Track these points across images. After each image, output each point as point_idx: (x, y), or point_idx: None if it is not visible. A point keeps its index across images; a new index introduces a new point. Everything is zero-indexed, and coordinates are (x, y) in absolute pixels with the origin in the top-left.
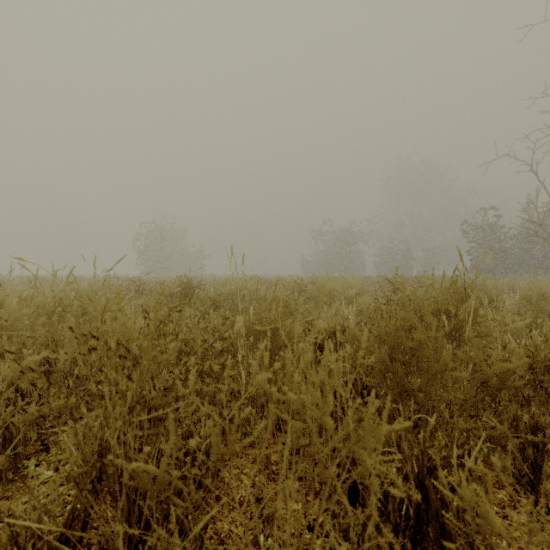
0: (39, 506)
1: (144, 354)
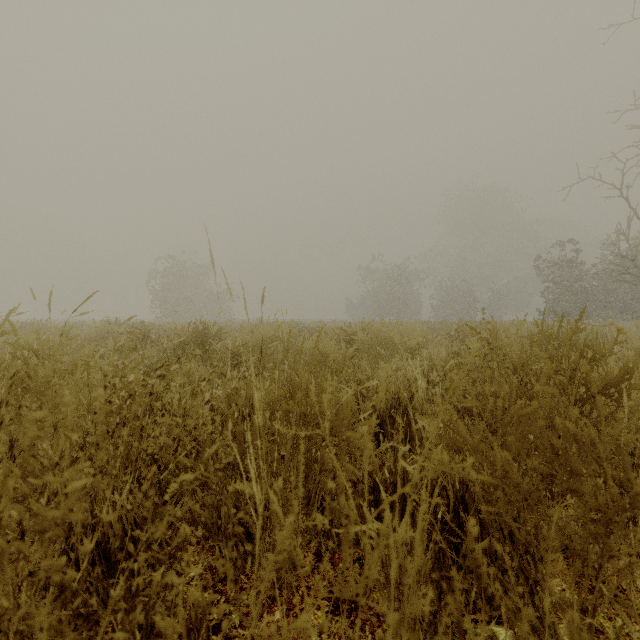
0: None
1: None
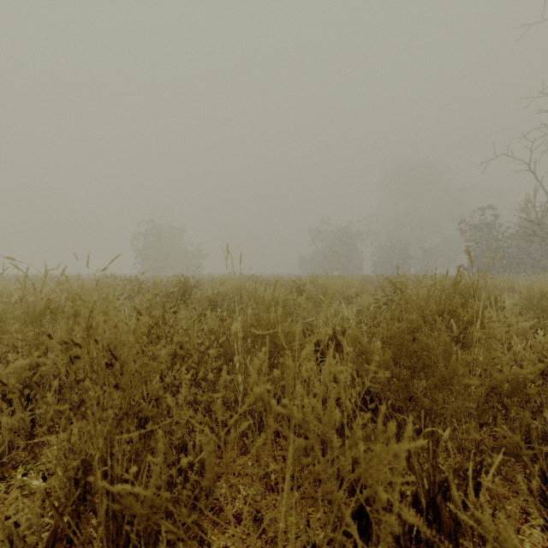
0: (22, 522)
1: (124, 369)
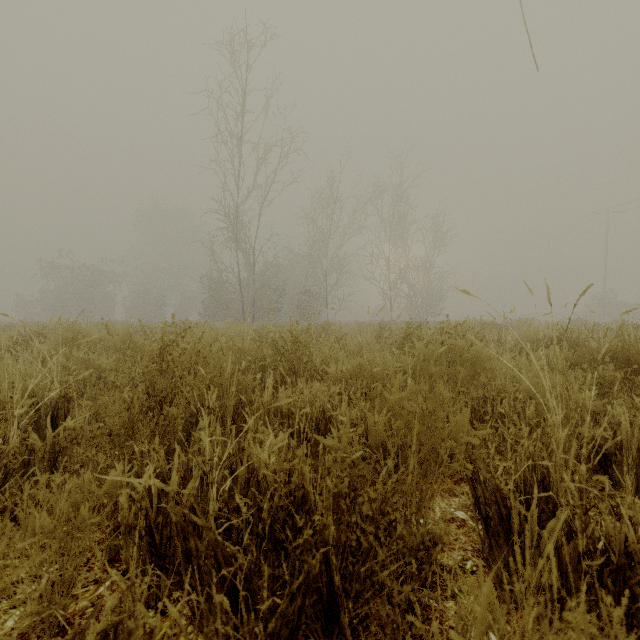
0: None
1: None
